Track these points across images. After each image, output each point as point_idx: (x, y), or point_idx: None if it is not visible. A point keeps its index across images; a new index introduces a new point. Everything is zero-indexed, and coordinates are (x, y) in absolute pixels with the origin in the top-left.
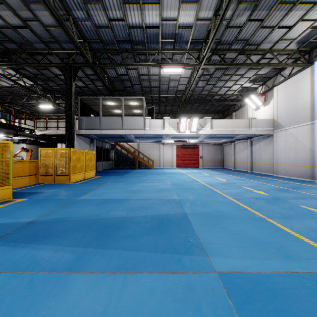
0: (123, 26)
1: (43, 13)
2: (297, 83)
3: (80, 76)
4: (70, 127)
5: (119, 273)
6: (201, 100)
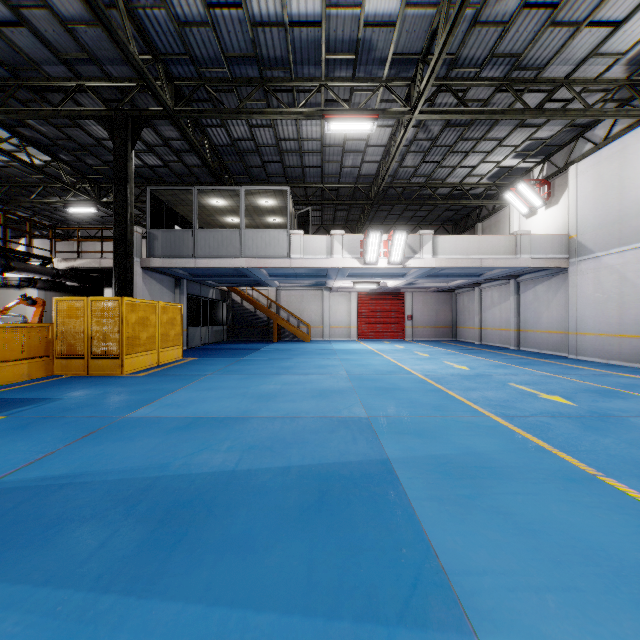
0: (239, 21)
1: None
2: (625, 155)
3: (152, 141)
4: (124, 250)
5: None
6: (411, 196)
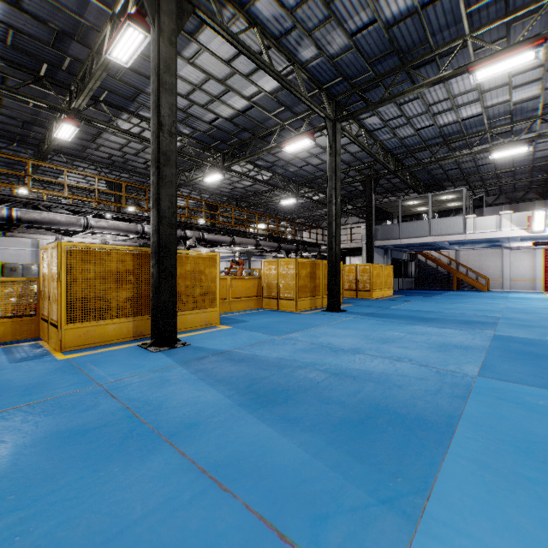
0: (432, 128)
1: (354, 146)
2: None
3: None
4: (370, 241)
5: (435, 327)
6: None
